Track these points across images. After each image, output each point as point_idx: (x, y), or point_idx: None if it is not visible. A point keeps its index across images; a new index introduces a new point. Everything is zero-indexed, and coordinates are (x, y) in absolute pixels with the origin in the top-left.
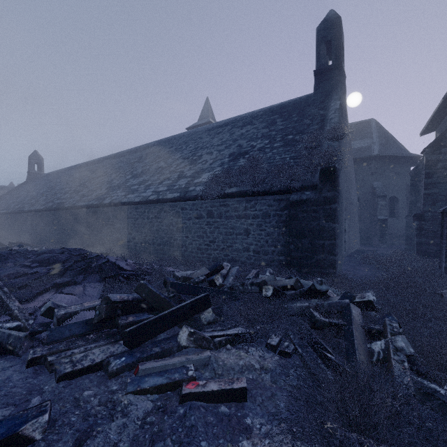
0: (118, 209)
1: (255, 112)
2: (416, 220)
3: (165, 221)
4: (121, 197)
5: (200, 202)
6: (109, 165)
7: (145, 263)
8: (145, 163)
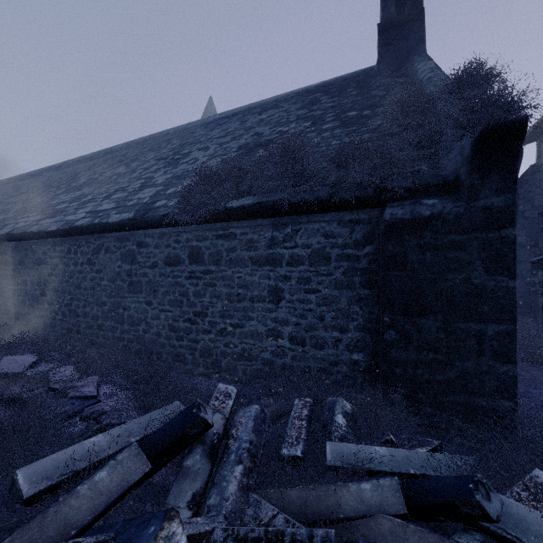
0: (23, 246)
1: (282, 96)
2: (542, 268)
3: (107, 269)
4: (31, 223)
5: (176, 229)
6: (44, 179)
7: (25, 376)
8: (95, 170)
